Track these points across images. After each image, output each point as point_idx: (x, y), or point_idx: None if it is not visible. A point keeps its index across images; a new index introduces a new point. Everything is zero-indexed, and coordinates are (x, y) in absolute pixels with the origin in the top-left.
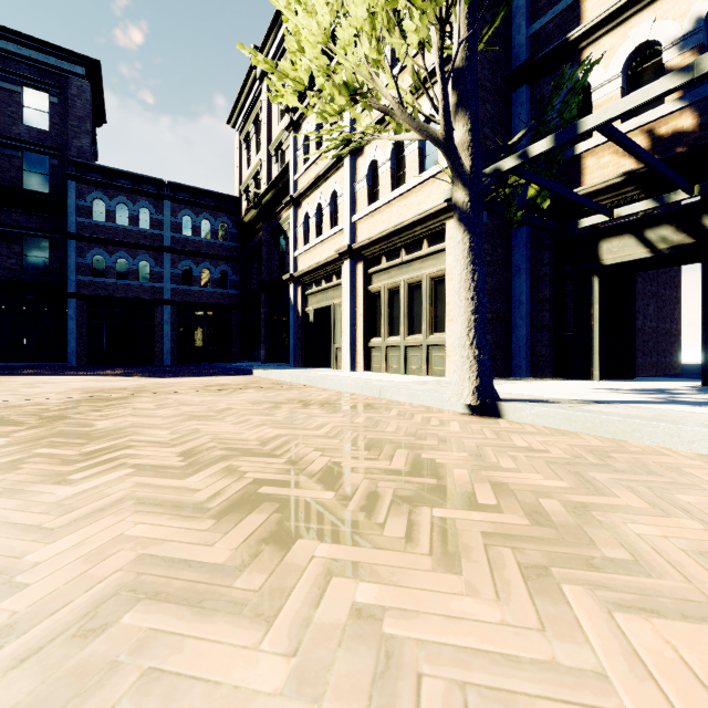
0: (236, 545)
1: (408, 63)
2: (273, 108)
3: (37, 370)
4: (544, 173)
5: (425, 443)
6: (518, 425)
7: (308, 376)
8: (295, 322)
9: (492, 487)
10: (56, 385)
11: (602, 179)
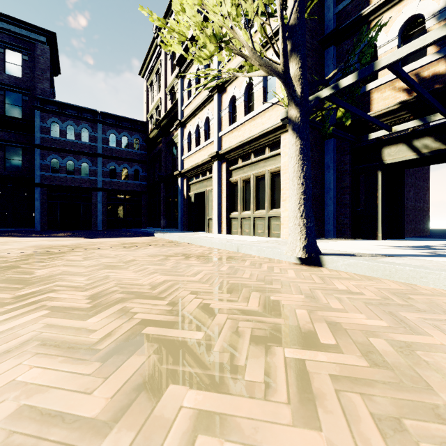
0: (112, 393)
1: (257, 21)
2: (168, 64)
3: (13, 233)
4: (348, 101)
5: (271, 286)
6: (335, 272)
7: (189, 237)
8: (182, 202)
9: (329, 326)
10: (21, 243)
11: (384, 107)
